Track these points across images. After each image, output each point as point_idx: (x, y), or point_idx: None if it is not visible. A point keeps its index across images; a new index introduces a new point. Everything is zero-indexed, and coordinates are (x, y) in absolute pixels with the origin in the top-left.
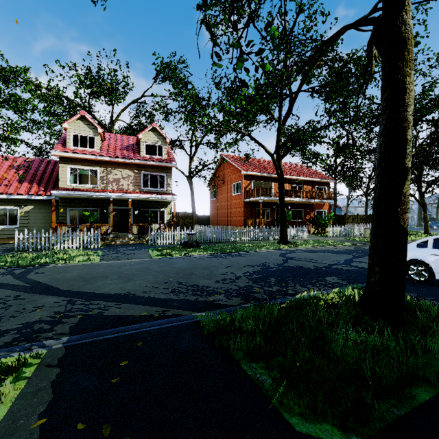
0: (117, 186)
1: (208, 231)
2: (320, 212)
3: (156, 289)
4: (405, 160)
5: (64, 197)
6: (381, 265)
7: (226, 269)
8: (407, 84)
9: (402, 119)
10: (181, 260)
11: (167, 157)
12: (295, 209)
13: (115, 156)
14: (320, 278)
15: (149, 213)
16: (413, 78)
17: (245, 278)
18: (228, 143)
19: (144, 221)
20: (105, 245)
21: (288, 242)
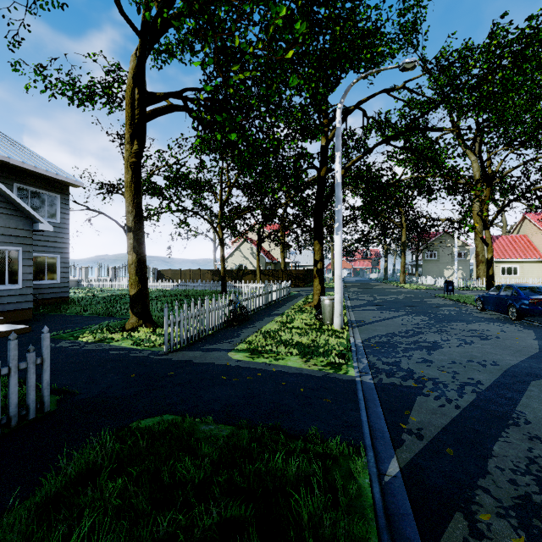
0: None
1: None
2: None
3: None
4: None
5: None
6: None
7: None
8: None
9: None
10: None
11: None
12: None
13: None
14: None
15: None
16: None
17: None
18: None
19: None
20: None
21: None
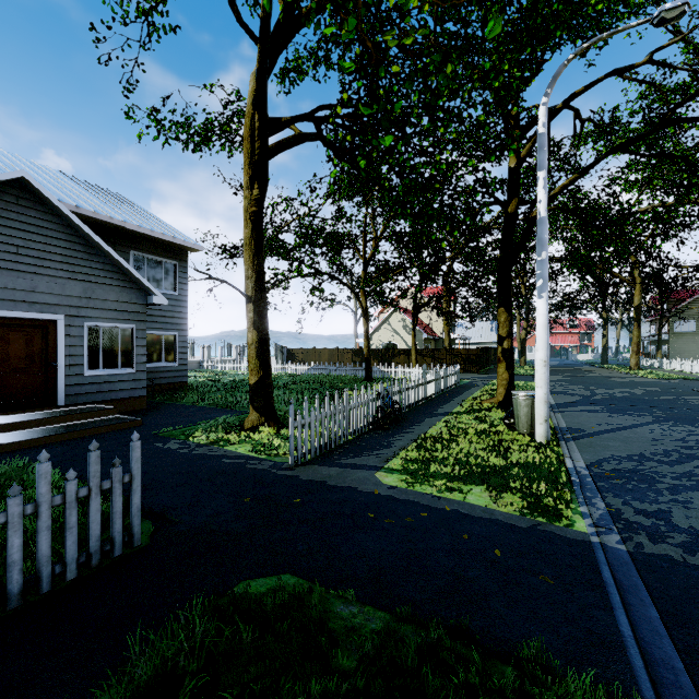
0: None
1: None
2: None
3: None
4: None
5: None
6: None
7: None
8: None
9: None
10: None
11: None
12: None
13: None
14: None
15: None
16: None
17: None
18: None
19: None
20: None
21: None
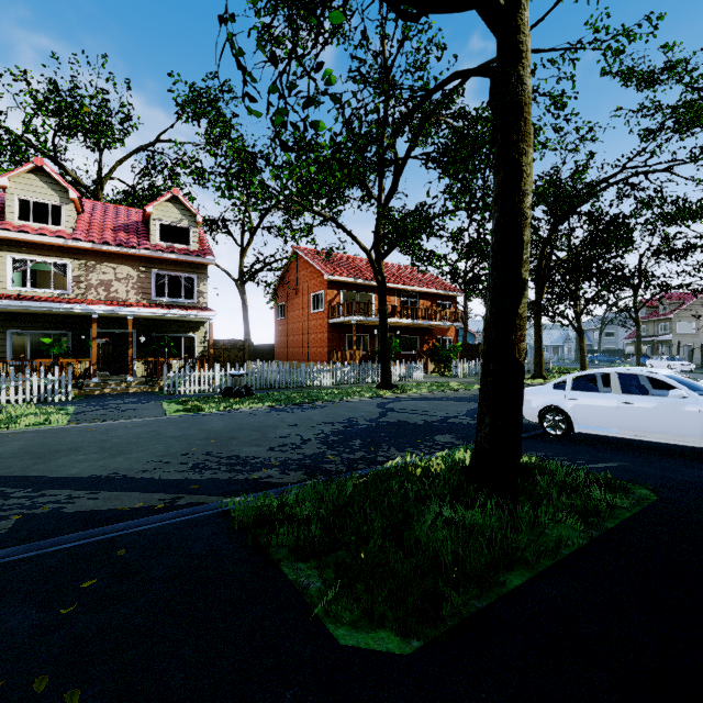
0: (107, 294)
1: (268, 370)
2: (444, 340)
3: (166, 465)
4: (521, 269)
5: (1, 310)
6: (491, 413)
7: (288, 430)
8: (523, 166)
9: (517, 212)
10: (217, 418)
11: (198, 247)
12: (407, 336)
13: (103, 242)
14: (428, 437)
15: (166, 341)
16: (531, 158)
17: (317, 442)
18: (297, 230)
19: (156, 354)
20: (83, 395)
21: (393, 386)
